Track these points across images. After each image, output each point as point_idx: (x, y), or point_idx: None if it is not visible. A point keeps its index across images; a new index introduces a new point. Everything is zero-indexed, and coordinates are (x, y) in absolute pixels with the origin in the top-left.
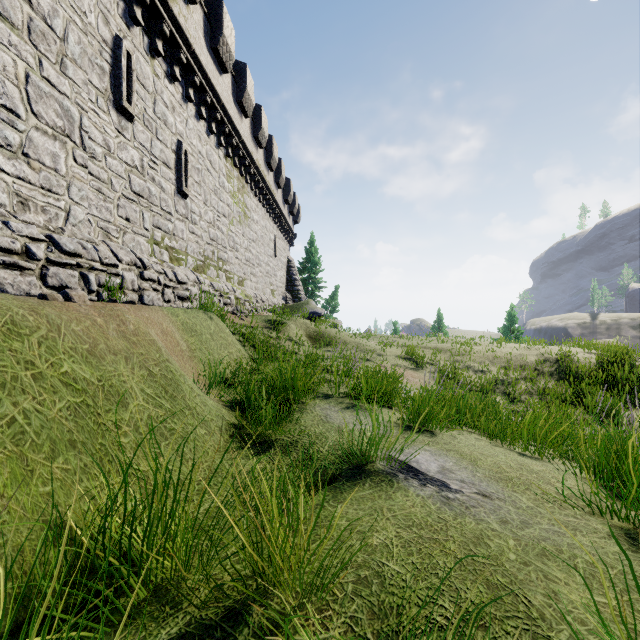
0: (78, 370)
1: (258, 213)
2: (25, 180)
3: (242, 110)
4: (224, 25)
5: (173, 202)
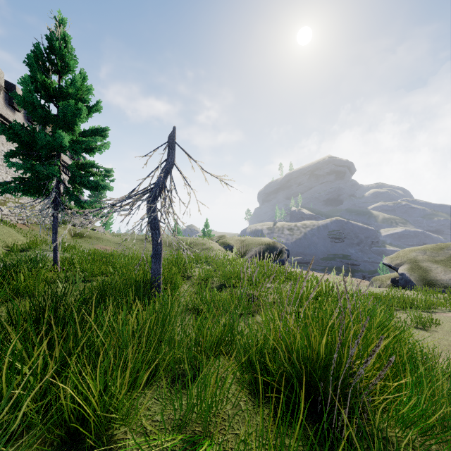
0: None
1: None
2: None
3: (32, 123)
4: None
5: None
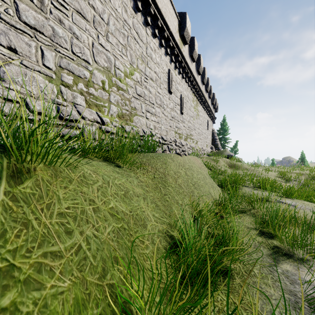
0: (200, 171)
1: (202, 112)
2: (155, 121)
3: (198, 73)
4: (195, 46)
5: (179, 117)
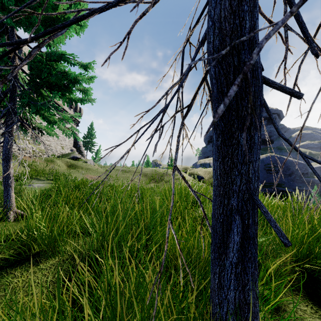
0: None
1: None
2: None
3: None
4: (23, 49)
5: None
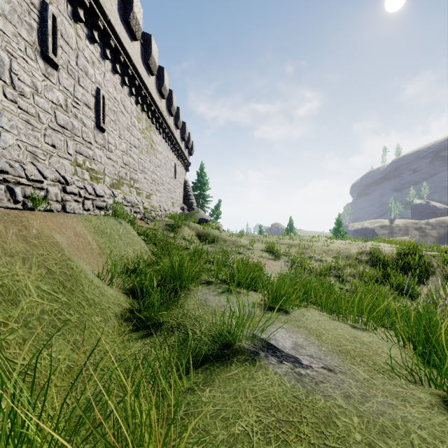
0: None
1: (162, 146)
2: None
3: (149, 69)
4: (134, 4)
5: (93, 134)
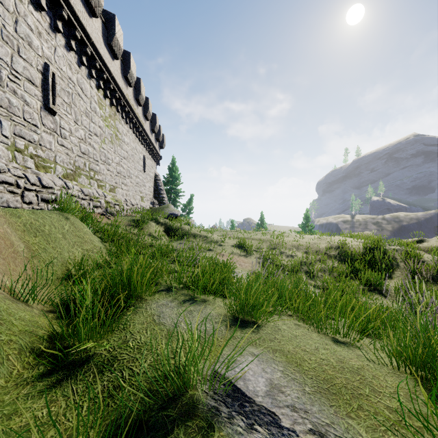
0: None
1: (129, 137)
2: None
3: (112, 52)
4: None
5: (39, 116)
